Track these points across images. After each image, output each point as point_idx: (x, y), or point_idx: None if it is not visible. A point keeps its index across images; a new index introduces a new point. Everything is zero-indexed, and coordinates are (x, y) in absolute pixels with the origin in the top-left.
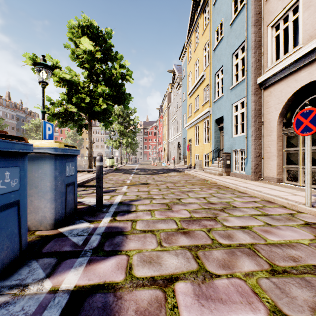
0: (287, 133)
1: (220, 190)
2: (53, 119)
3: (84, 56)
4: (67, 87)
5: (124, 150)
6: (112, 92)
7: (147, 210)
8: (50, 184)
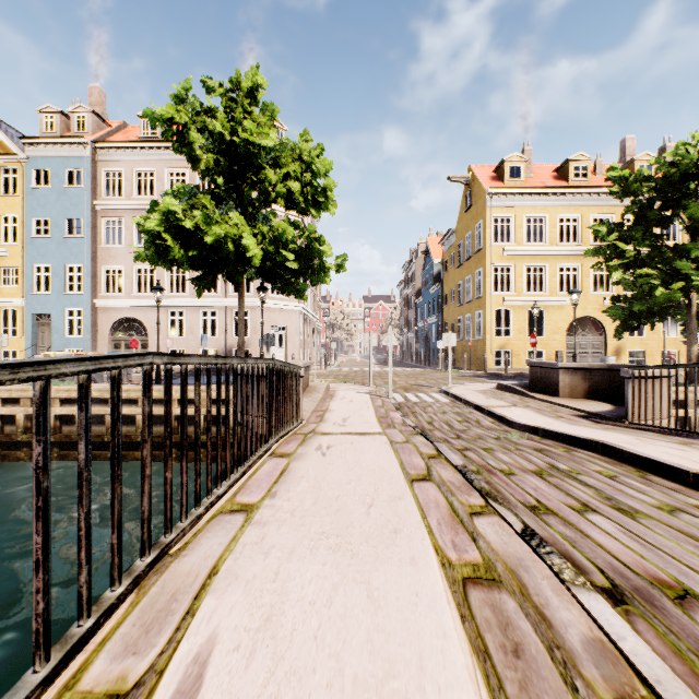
0: (115, 340)
1: None
2: None
3: None
4: None
5: None
6: None
7: None
8: None
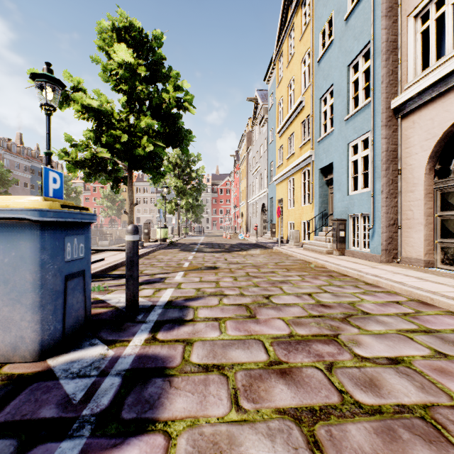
0: (442, 186)
1: (334, 281)
2: (75, 169)
3: (119, 72)
4: (94, 119)
5: (183, 216)
6: (163, 128)
7: (213, 319)
8: (32, 278)
